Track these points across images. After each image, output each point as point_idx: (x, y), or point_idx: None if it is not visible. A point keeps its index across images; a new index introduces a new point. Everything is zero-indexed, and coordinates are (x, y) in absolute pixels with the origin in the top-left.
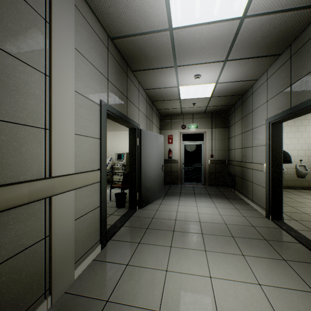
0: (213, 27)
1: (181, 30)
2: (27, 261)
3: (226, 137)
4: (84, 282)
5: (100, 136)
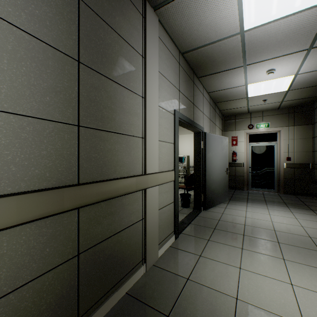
0: (293, 19)
1: (253, 30)
2: (133, 233)
3: (310, 136)
4: (166, 261)
5: (174, 141)
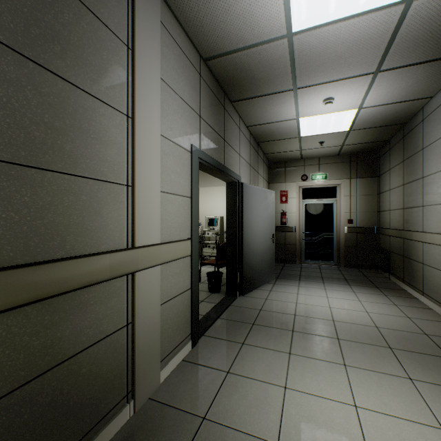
0: (357, 23)
1: (305, 34)
2: (108, 352)
3: (375, 192)
4: (172, 388)
5: (190, 194)
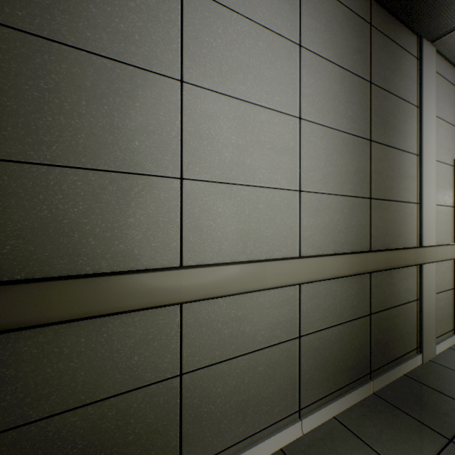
0: None
1: None
2: (408, 312)
3: None
4: (449, 361)
5: (453, 204)
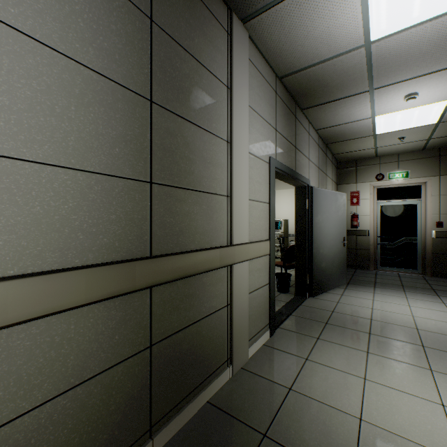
0: (446, 20)
1: (385, 40)
2: (216, 323)
3: None
4: (259, 363)
5: (268, 200)
